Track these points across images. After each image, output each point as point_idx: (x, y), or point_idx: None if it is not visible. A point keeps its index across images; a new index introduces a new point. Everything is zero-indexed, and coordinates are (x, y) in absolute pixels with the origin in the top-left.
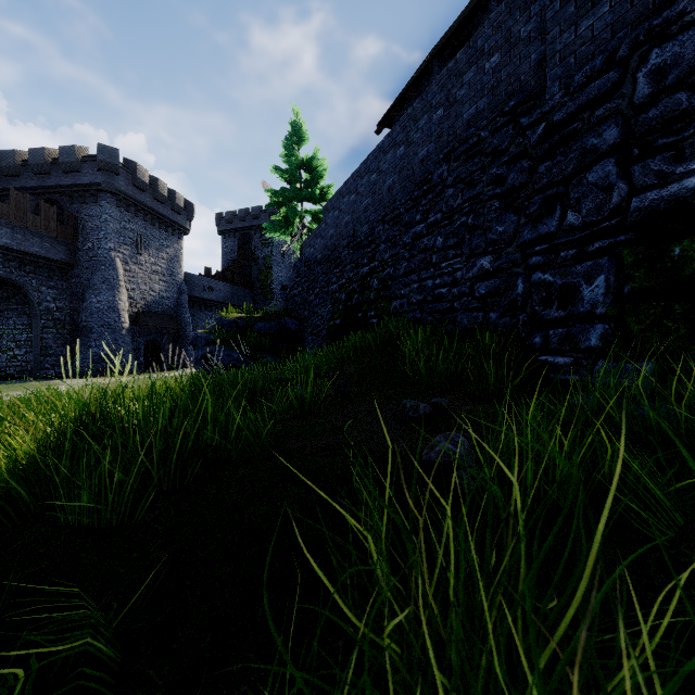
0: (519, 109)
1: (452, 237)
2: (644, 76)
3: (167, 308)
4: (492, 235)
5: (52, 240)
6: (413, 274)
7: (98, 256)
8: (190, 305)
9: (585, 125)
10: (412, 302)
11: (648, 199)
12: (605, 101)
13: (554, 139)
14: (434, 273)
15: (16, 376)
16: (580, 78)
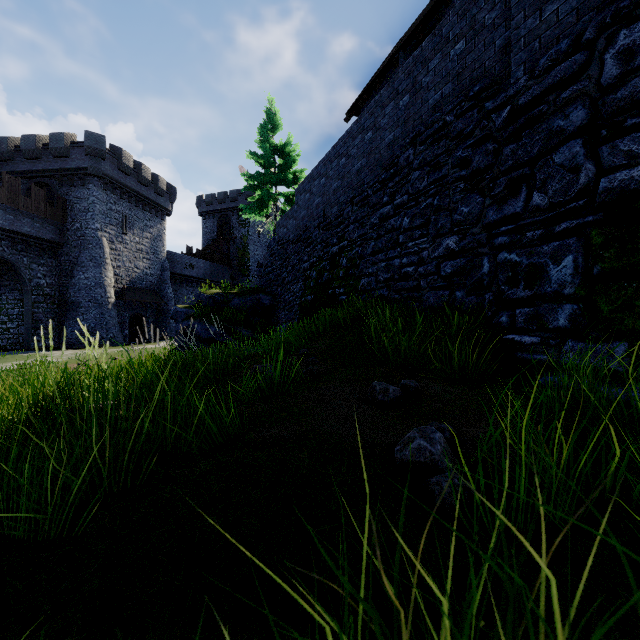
0: (484, 93)
1: (418, 218)
2: (612, 57)
3: (151, 284)
4: (457, 215)
5: (42, 221)
6: (380, 253)
7: (85, 236)
8: (172, 281)
9: (551, 107)
10: (379, 280)
11: (618, 179)
12: (571, 83)
13: (519, 122)
14: (401, 252)
15: (9, 347)
16: (545, 62)
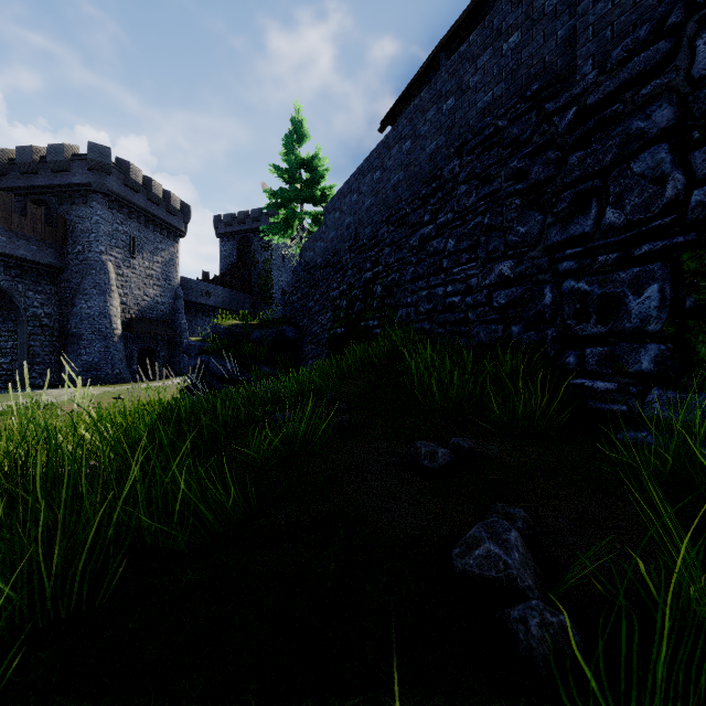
0: (543, 93)
1: (465, 239)
2: (705, 43)
3: (162, 314)
4: (513, 236)
5: (40, 243)
6: (420, 280)
7: (88, 260)
8: (187, 311)
9: (628, 106)
10: (420, 311)
11: None
12: (652, 77)
13: (588, 125)
14: (445, 279)
15: (2, 385)
16: (619, 53)
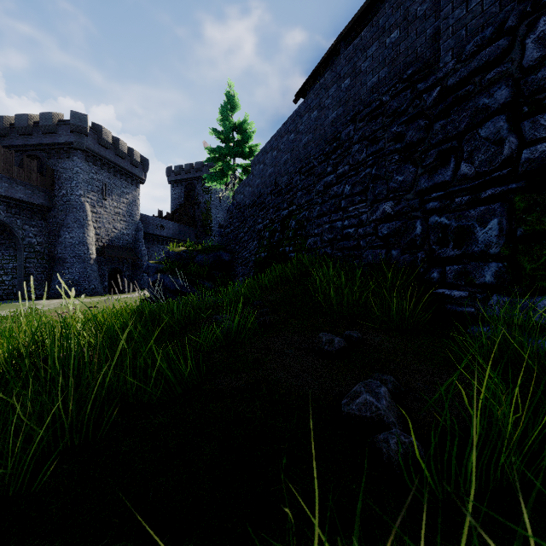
0: (416, 76)
1: (358, 185)
2: (532, 42)
3: (127, 243)
4: (393, 183)
5: (33, 188)
6: (324, 216)
7: (70, 201)
8: (146, 240)
9: (477, 87)
10: (324, 240)
11: (539, 150)
12: (495, 66)
13: (448, 100)
14: (343, 215)
15: (4, 297)
16: (471, 47)
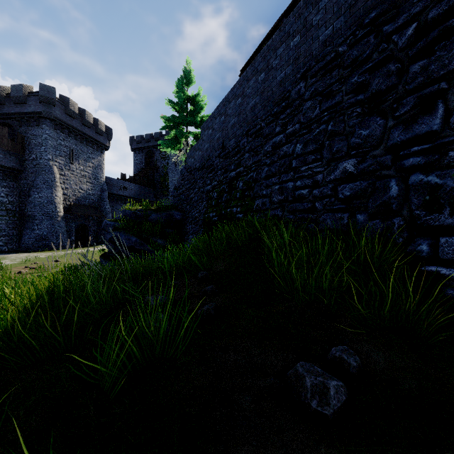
0: (381, 18)
1: (311, 143)
2: None
3: (93, 202)
4: (355, 138)
5: (5, 152)
6: (273, 177)
7: (40, 164)
8: (110, 199)
9: None
10: (273, 201)
11: None
12: None
13: (431, 35)
14: (294, 176)
15: None
16: None
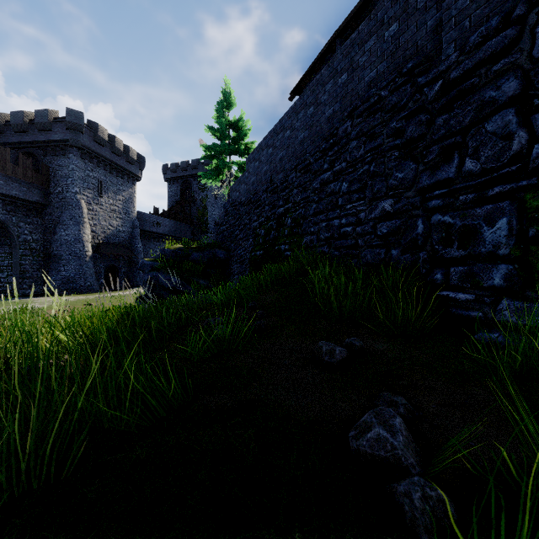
0: (416, 69)
1: (355, 182)
2: None
3: (123, 240)
4: (392, 180)
5: (29, 185)
6: (321, 214)
7: (66, 198)
8: (142, 237)
9: (483, 79)
10: (320, 238)
11: None
12: (502, 57)
13: (451, 94)
14: (340, 213)
15: None
16: (476, 38)
